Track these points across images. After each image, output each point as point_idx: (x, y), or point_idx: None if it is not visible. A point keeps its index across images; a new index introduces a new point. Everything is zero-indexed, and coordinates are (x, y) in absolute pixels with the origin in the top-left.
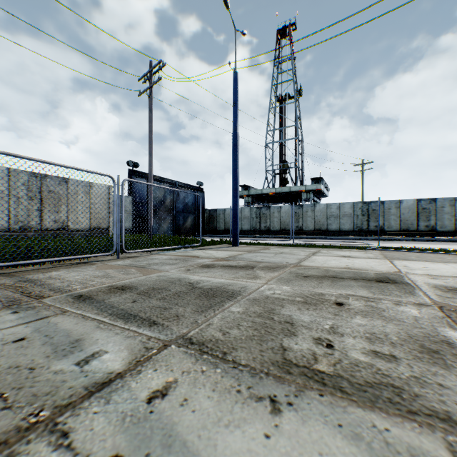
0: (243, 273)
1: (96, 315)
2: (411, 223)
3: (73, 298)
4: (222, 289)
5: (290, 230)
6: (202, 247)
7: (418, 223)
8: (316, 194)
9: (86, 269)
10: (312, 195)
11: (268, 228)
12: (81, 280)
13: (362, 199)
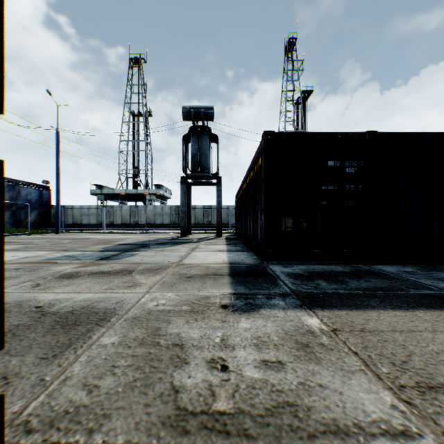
0: (37, 239)
1: None
2: (201, 220)
3: None
4: (22, 242)
5: (129, 224)
6: (32, 235)
7: (204, 220)
8: (159, 196)
9: None
10: (154, 197)
11: (112, 222)
12: None
13: None
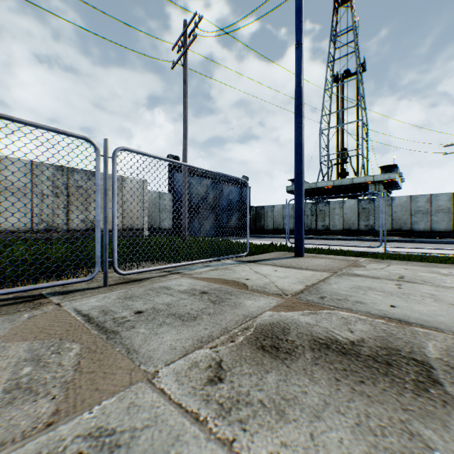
0: (447, 446)
1: None
2: None
3: None
4: None
5: (356, 231)
6: (250, 257)
7: None
8: (386, 186)
9: None
10: (381, 187)
11: (326, 227)
12: None
13: None
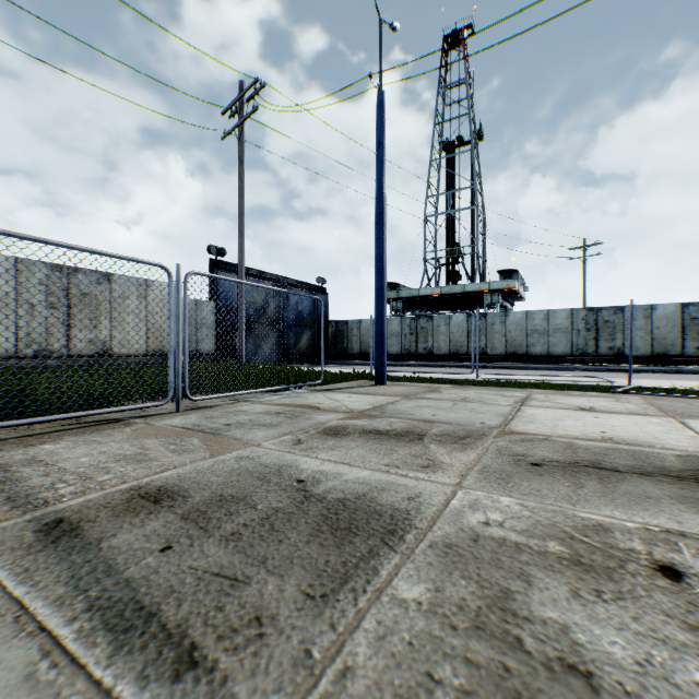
0: (404, 451)
1: (53, 610)
2: (671, 344)
3: (36, 532)
4: (368, 504)
5: (465, 355)
6: (325, 386)
7: (684, 344)
8: (507, 296)
9: (109, 437)
10: (500, 297)
11: (429, 350)
12: (84, 470)
13: (583, 304)
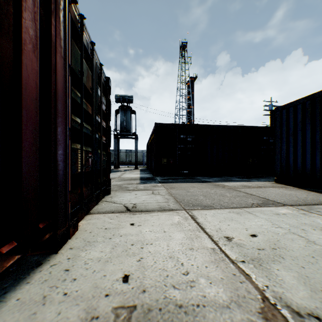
0: None
1: None
2: (124, 159)
3: None
4: None
5: None
6: None
7: (126, 159)
8: None
9: None
10: None
11: None
12: None
13: None
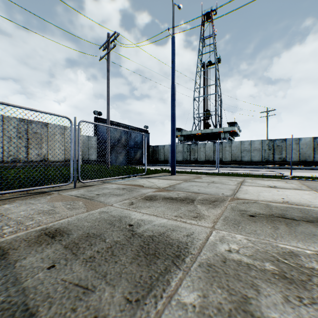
0: (184, 208)
1: None
2: (308, 156)
3: None
4: (165, 239)
5: (212, 161)
6: (147, 175)
7: (314, 156)
8: (231, 134)
9: (38, 201)
10: (228, 135)
11: (196, 159)
12: (20, 219)
13: (267, 137)
